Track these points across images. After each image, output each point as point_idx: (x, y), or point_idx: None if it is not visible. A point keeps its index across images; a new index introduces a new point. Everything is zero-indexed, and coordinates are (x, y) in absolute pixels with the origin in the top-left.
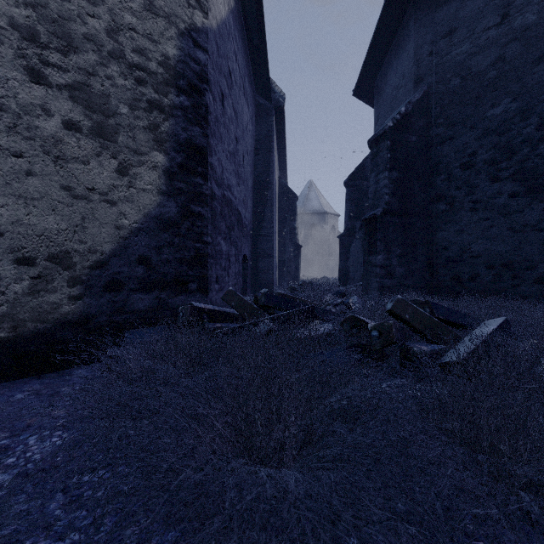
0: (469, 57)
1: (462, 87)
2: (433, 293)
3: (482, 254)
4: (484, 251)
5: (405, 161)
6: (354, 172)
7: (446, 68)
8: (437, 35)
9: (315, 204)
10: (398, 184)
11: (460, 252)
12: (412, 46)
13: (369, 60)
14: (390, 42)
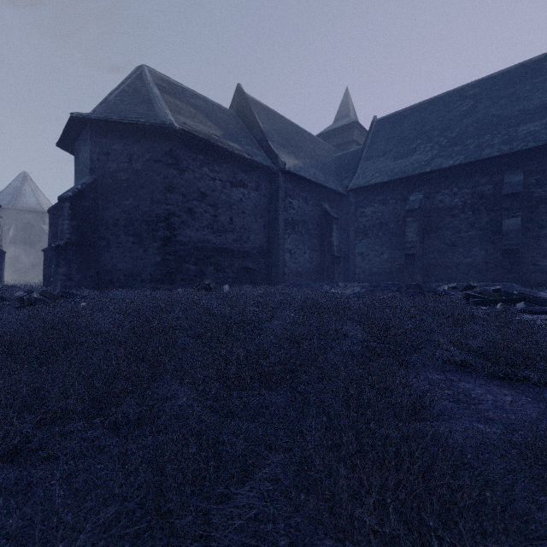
0: (116, 171)
1: (113, 185)
2: (99, 289)
3: (122, 269)
4: (123, 267)
5: (81, 216)
6: (57, 204)
7: (106, 171)
8: (102, 151)
9: (32, 201)
10: (76, 228)
11: (112, 268)
12: (89, 149)
13: (66, 135)
14: (80, 132)
